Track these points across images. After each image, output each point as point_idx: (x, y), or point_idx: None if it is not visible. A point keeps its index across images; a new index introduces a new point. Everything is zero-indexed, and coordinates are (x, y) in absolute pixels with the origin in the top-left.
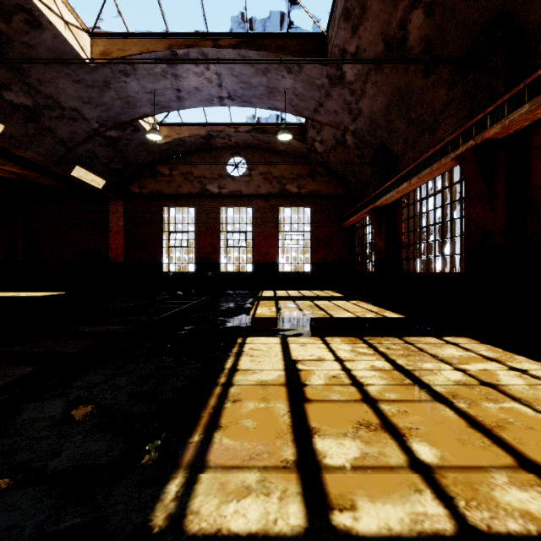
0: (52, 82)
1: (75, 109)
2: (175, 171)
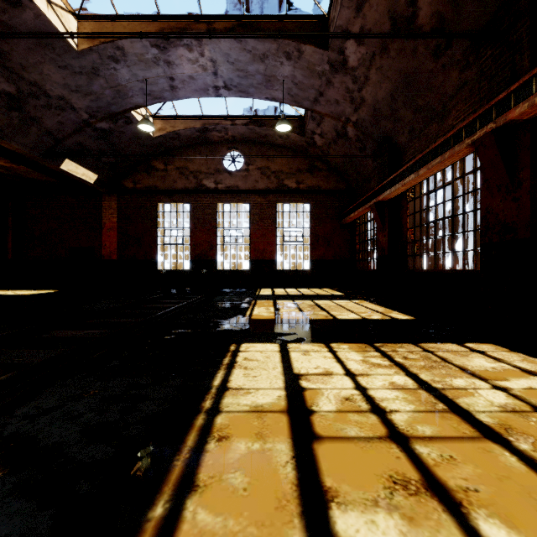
0: (36, 67)
1: (62, 98)
2: (170, 165)
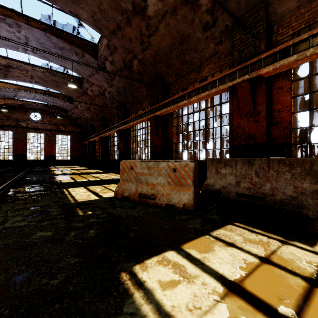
0: None
1: None
2: (1, 114)
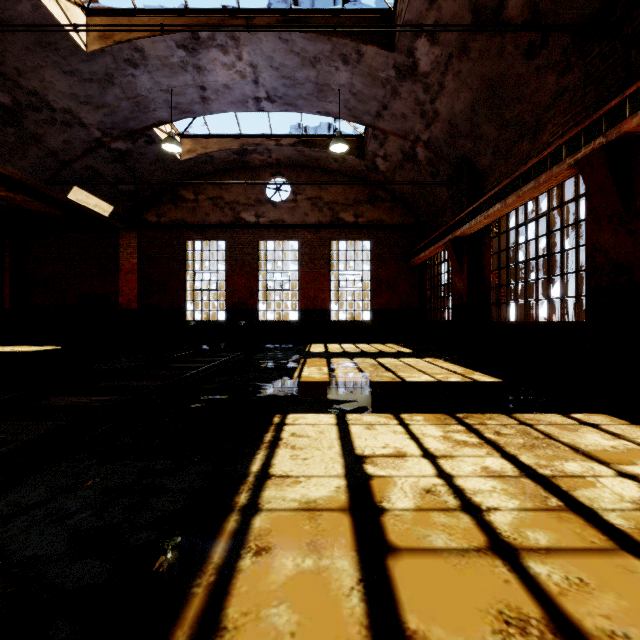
0: (36, 73)
1: (69, 111)
2: (201, 195)
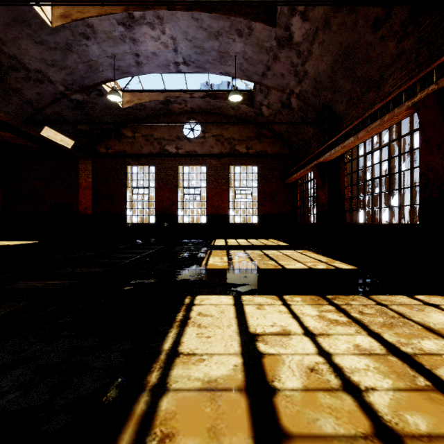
0: (15, 42)
1: (40, 71)
2: (137, 133)
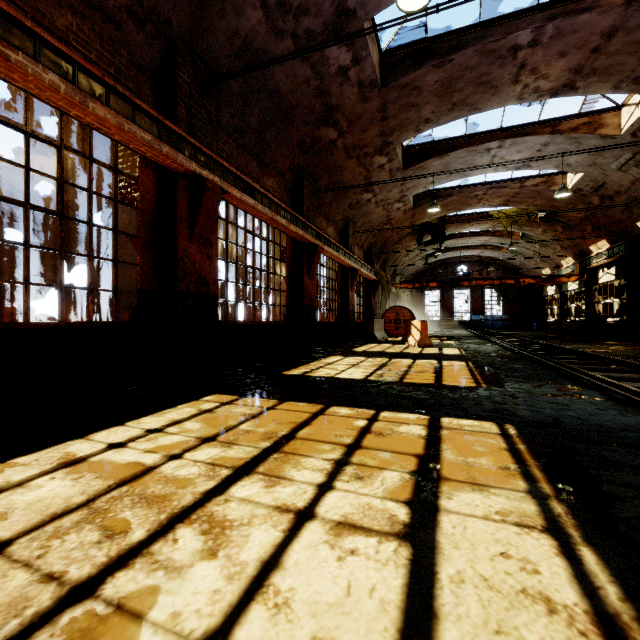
0: None
1: None
2: None
